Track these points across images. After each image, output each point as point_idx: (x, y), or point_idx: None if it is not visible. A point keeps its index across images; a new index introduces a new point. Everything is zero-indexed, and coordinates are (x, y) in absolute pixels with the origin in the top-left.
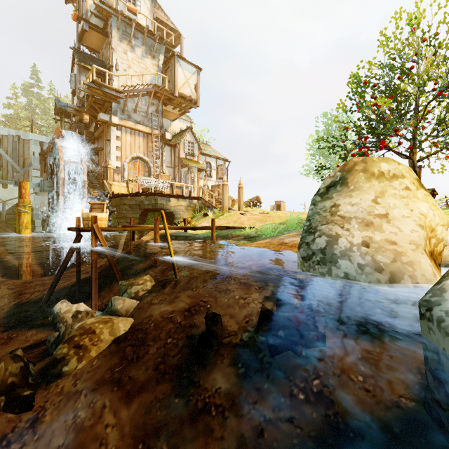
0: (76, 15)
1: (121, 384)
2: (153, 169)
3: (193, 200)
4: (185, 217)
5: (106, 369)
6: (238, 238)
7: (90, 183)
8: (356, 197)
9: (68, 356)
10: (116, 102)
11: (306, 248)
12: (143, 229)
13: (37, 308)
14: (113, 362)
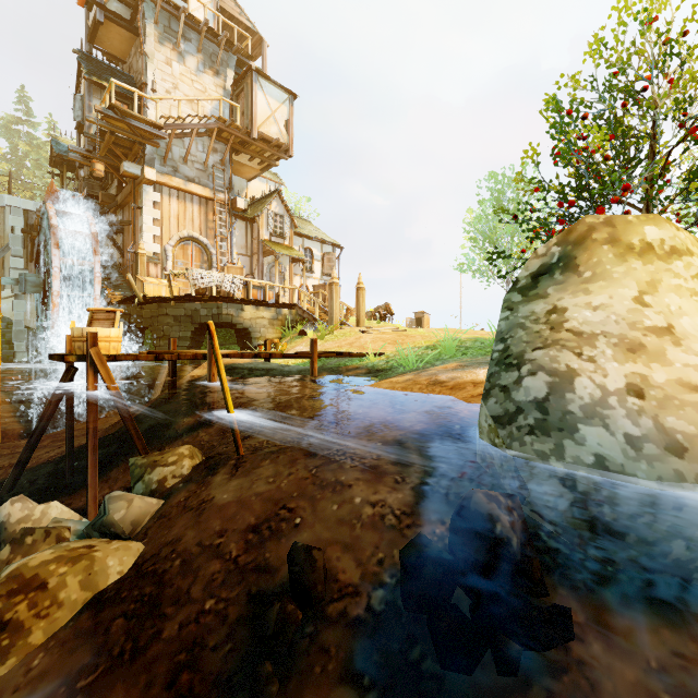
0: None
1: None
2: (217, 257)
3: (282, 309)
4: (269, 337)
5: (57, 682)
6: (357, 373)
7: (109, 279)
8: (600, 293)
9: None
10: (152, 144)
11: (503, 397)
12: (188, 356)
13: None
14: (77, 661)
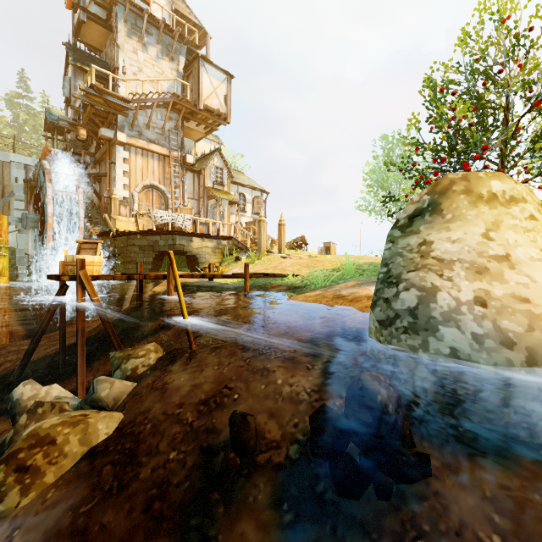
0: (70, 2)
1: (85, 539)
2: (172, 201)
3: (222, 240)
4: (212, 262)
5: (65, 508)
6: (280, 289)
7: (89, 218)
8: (458, 230)
9: (4, 487)
10: (122, 114)
11: (385, 306)
12: (151, 277)
13: (5, 385)
14: (79, 494)
